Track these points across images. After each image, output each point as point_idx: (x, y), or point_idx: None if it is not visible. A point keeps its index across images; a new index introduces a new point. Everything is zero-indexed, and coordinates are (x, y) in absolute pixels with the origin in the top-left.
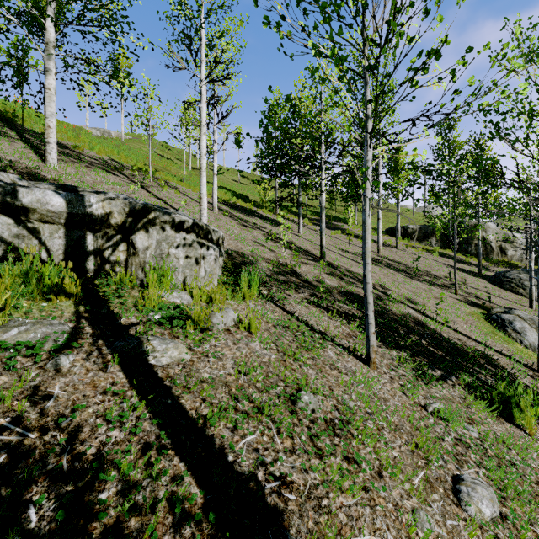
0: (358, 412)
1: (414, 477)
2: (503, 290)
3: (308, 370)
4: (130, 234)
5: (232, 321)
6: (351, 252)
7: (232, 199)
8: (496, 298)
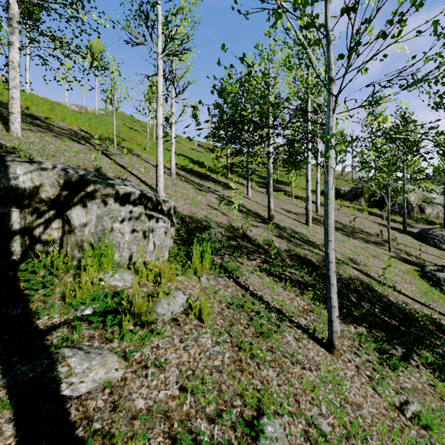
0: (333, 437)
1: None
2: (427, 245)
3: (268, 372)
4: (64, 209)
5: (180, 306)
6: (294, 212)
7: (189, 165)
8: (423, 254)
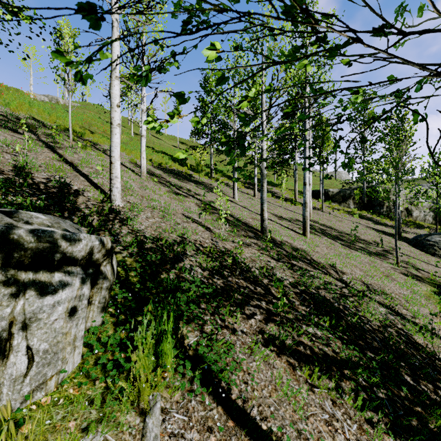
0: None
1: None
2: (427, 254)
3: None
4: None
5: None
6: (286, 218)
7: (168, 163)
8: (429, 266)
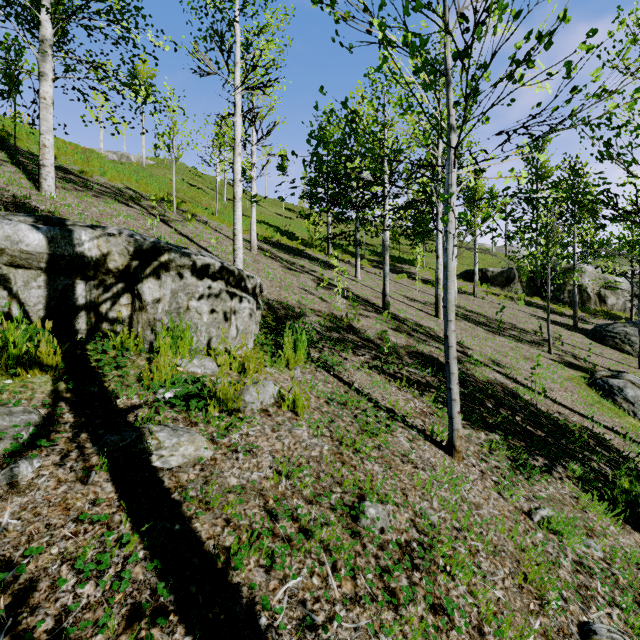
0: (443, 528)
1: (528, 632)
2: (605, 347)
3: (373, 467)
4: (135, 282)
5: (271, 397)
6: (420, 300)
7: (274, 236)
8: (598, 357)
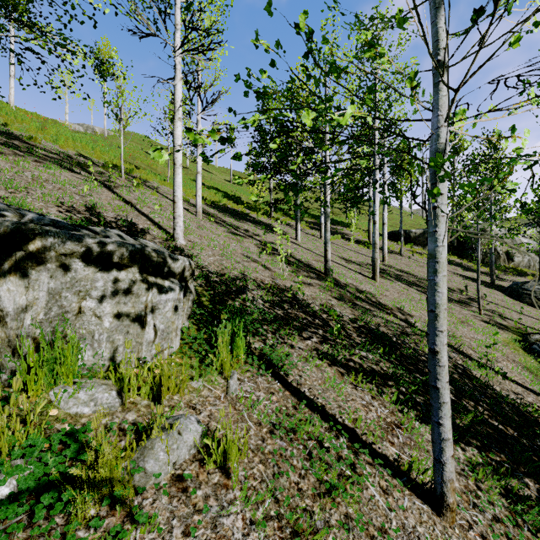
0: None
1: None
2: (522, 304)
3: None
4: None
5: (190, 448)
6: (355, 261)
7: (222, 200)
8: (520, 316)
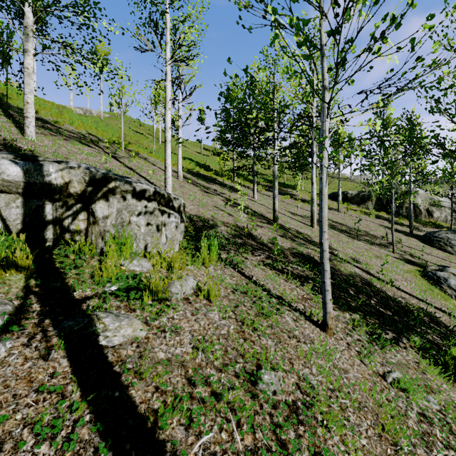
0: (320, 389)
1: None
2: (433, 248)
3: (267, 341)
4: (90, 203)
5: (191, 289)
6: (300, 215)
7: (195, 168)
8: (428, 256)
